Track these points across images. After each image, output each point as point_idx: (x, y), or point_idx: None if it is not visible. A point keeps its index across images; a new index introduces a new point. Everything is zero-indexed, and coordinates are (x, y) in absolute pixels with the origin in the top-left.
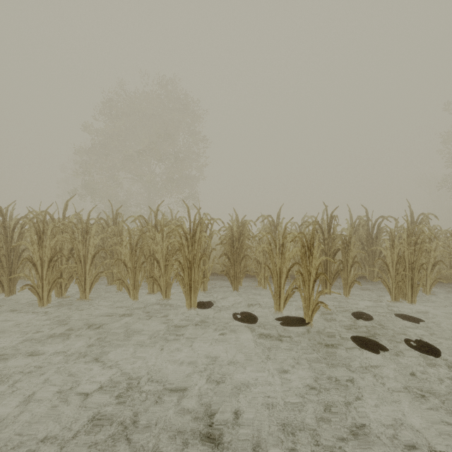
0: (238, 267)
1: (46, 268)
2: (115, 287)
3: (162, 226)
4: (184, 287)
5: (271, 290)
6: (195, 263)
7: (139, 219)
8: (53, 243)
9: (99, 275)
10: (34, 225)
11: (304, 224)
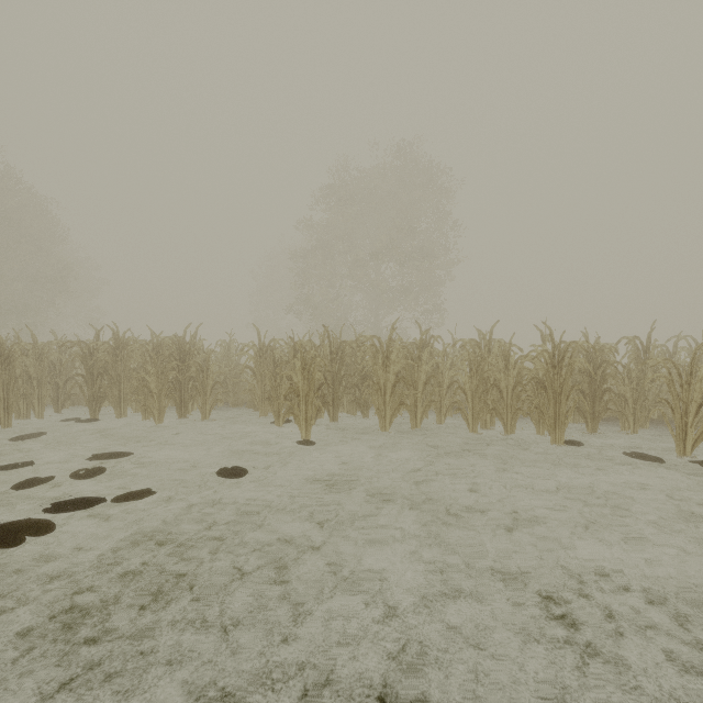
0: (597, 403)
1: (389, 394)
2: (426, 421)
3: (505, 351)
4: (543, 421)
5: (671, 430)
6: (562, 393)
7: (470, 343)
8: (397, 368)
9: (430, 405)
10: (377, 350)
11: (677, 348)
